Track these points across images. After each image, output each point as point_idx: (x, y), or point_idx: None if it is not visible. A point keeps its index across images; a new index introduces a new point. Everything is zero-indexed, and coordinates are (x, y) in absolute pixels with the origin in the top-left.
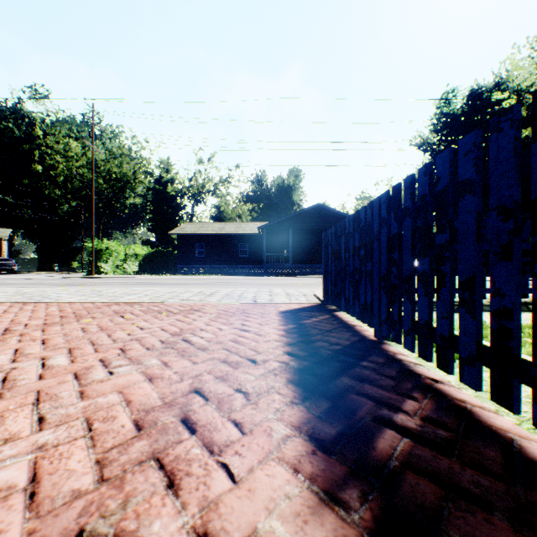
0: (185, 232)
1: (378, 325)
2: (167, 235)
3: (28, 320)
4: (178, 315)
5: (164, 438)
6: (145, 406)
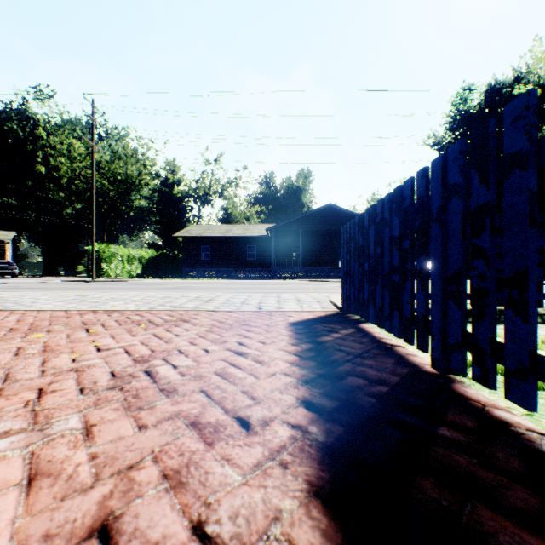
0: (191, 234)
1: (441, 352)
2: (173, 238)
3: None
4: (159, 327)
5: None
6: None
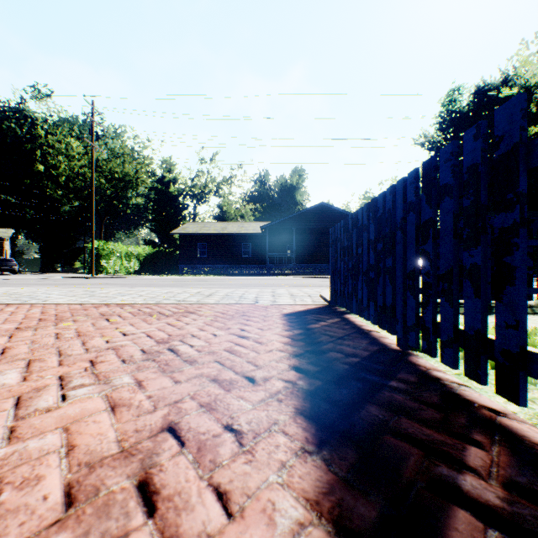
0: (187, 231)
1: (403, 333)
2: (169, 235)
3: (1, 323)
4: (170, 317)
5: (100, 527)
6: (91, 456)
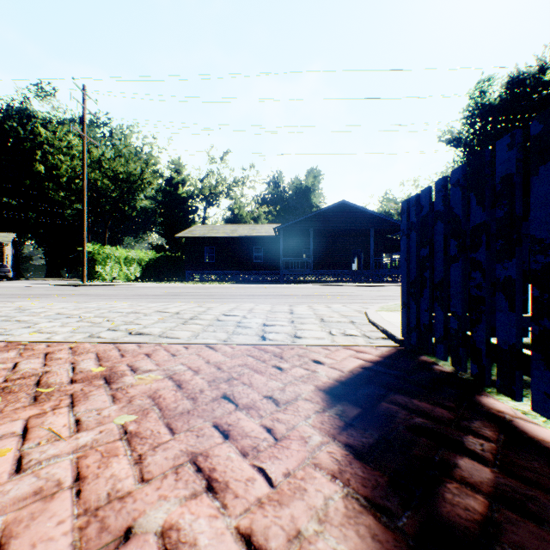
0: (194, 234)
1: None
2: (178, 239)
3: None
4: (26, 410)
5: None
6: None
